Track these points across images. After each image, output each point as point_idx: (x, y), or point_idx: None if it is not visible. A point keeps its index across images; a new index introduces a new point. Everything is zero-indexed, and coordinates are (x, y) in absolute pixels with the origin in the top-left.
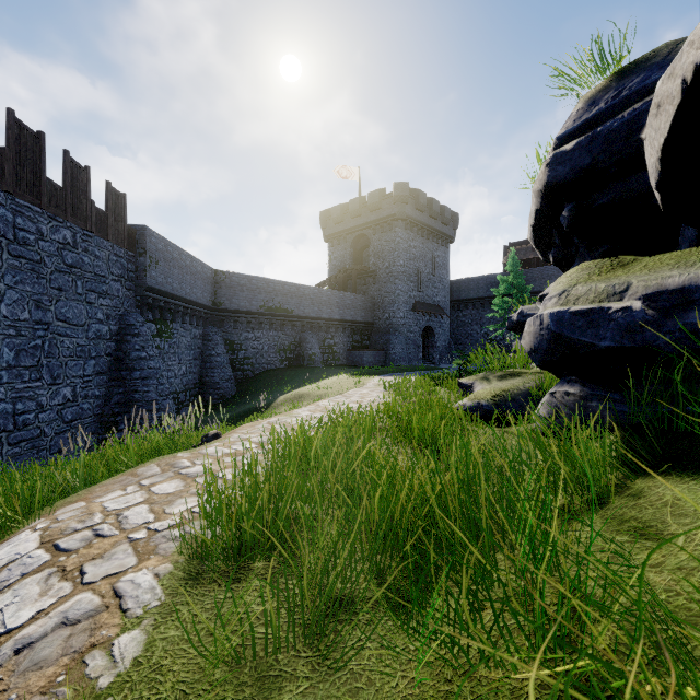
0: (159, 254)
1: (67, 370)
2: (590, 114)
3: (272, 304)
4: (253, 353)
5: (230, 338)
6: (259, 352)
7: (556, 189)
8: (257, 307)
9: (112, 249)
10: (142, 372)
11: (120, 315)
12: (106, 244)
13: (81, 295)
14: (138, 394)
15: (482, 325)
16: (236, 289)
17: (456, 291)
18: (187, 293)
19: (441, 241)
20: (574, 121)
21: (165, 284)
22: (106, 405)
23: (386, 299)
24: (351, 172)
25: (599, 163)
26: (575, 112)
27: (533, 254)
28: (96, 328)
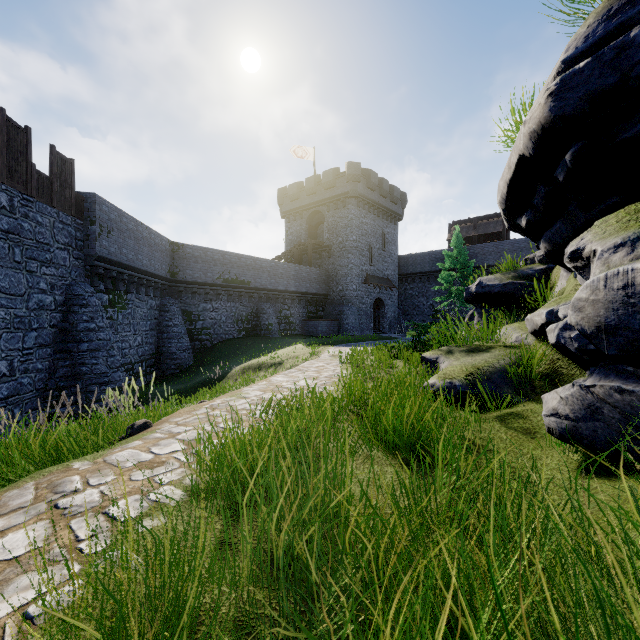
0: (110, 223)
1: (2, 343)
2: (610, 24)
3: (230, 276)
4: (211, 324)
5: (188, 309)
6: (217, 323)
7: (561, 124)
8: (215, 279)
9: (57, 216)
10: (91, 344)
11: (67, 285)
12: (50, 210)
13: (20, 263)
14: (86, 366)
15: (428, 297)
16: (194, 261)
17: (404, 266)
18: (142, 264)
19: (390, 218)
20: (586, 38)
21: (118, 254)
22: (50, 378)
23: (340, 272)
24: (307, 152)
25: (632, 81)
26: (585, 28)
27: (474, 232)
28: (38, 298)
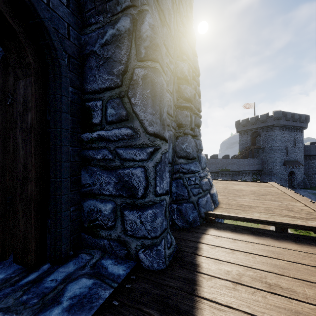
0: None
1: None
2: None
3: (222, 168)
4: None
5: None
6: None
7: None
8: (217, 170)
9: None
10: None
11: None
12: None
13: None
14: None
15: None
16: (211, 164)
17: (307, 150)
18: None
19: (298, 130)
20: None
21: None
22: None
23: (269, 160)
24: (250, 105)
25: None
26: None
27: None
28: None
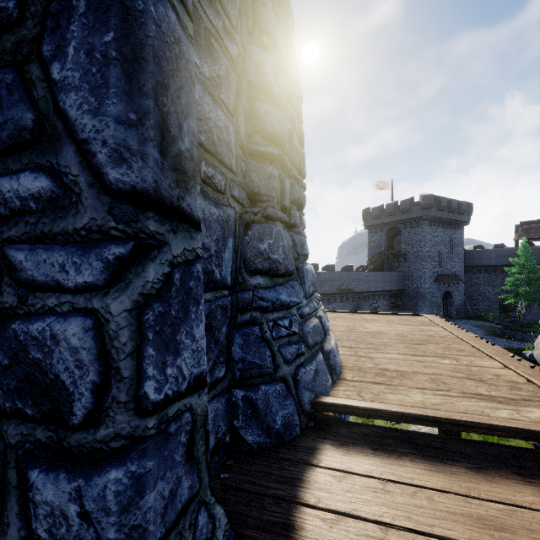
0: None
1: None
2: None
3: (342, 287)
4: None
5: None
6: None
7: None
8: (334, 290)
9: None
10: None
11: None
12: None
13: None
14: None
15: (494, 286)
16: (324, 281)
17: (470, 259)
18: None
19: (457, 226)
20: None
21: None
22: None
23: (414, 274)
24: (386, 184)
25: None
26: None
27: None
28: None
